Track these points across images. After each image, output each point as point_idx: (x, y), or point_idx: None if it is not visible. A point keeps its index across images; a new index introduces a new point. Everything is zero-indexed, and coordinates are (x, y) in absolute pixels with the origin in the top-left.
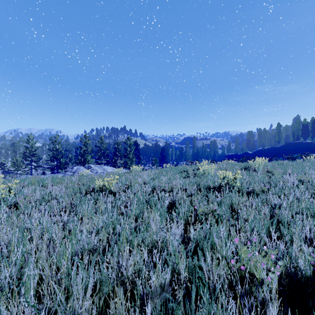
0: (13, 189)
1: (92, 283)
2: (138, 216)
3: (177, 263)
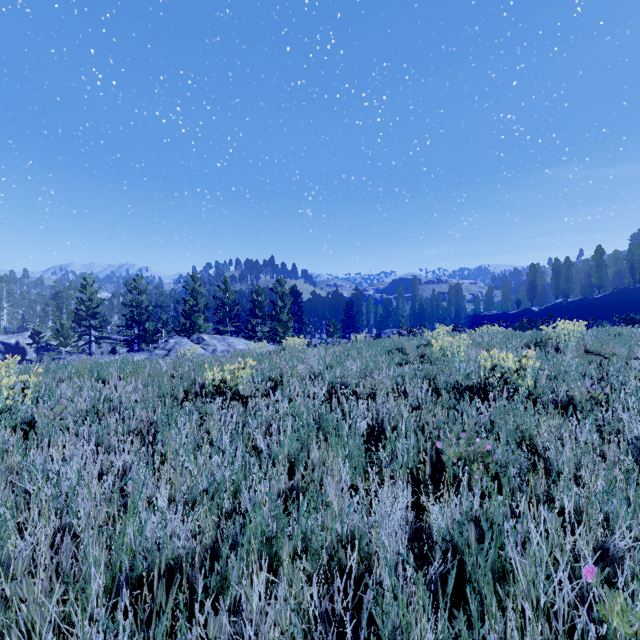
0: (32, 388)
1: None
2: (295, 459)
3: (405, 628)
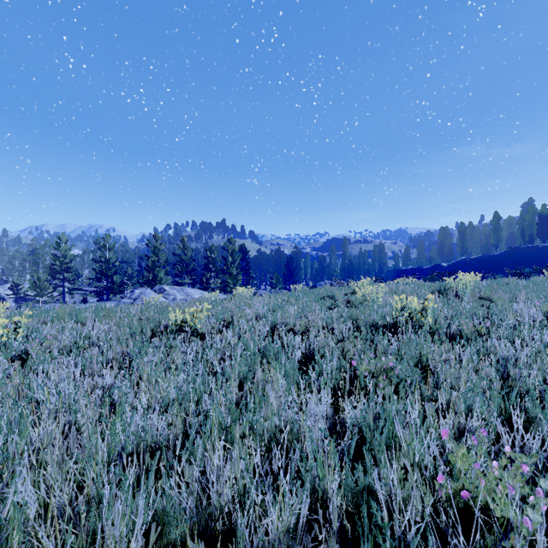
0: (23, 328)
1: (143, 524)
2: (244, 378)
3: (321, 477)
